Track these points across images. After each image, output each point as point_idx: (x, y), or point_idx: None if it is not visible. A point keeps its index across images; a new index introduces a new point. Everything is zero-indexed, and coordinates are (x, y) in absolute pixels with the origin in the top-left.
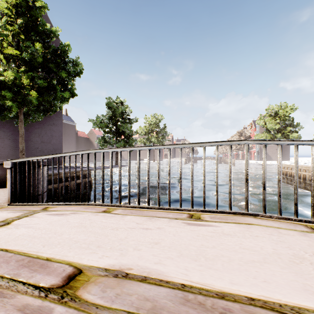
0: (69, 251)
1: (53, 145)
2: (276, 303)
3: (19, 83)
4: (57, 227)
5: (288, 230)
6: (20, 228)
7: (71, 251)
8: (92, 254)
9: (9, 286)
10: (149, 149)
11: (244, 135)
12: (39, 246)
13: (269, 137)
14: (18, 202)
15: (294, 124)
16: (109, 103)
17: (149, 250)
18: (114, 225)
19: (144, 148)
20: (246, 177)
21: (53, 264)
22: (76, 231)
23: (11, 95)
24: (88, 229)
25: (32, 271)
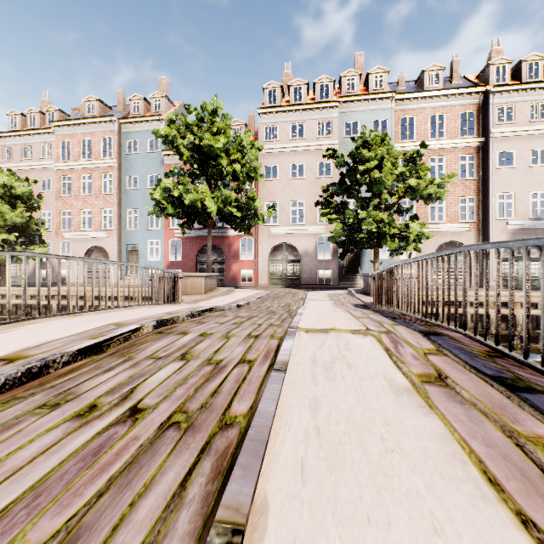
0: None
1: None
2: (101, 326)
3: None
4: None
5: (67, 318)
6: None
7: None
8: None
9: None
10: None
11: None
12: None
13: None
14: None
15: None
16: None
17: (15, 343)
18: None
19: None
20: (25, 286)
21: None
22: None
23: None
24: None
25: None
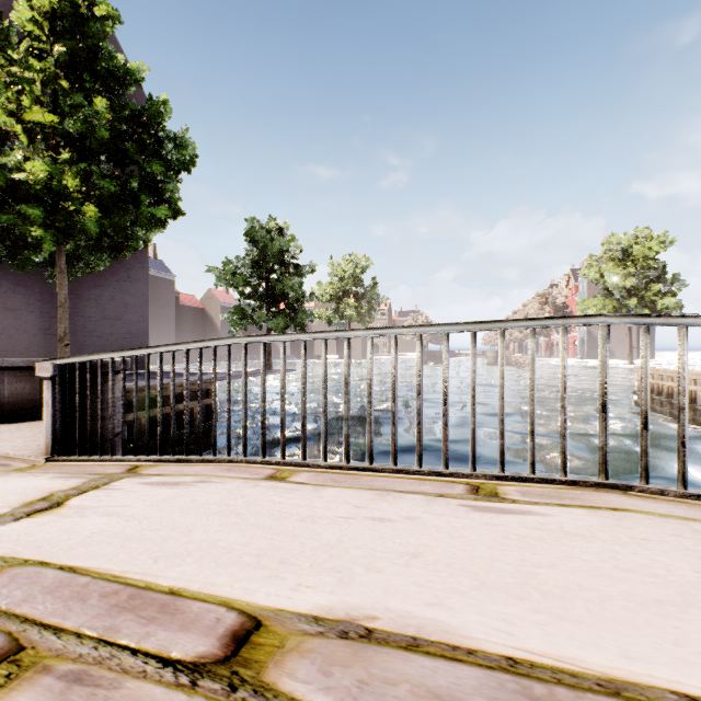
0: (218, 572)
1: (129, 325)
2: None
3: (59, 186)
4: (174, 515)
5: None
6: (90, 517)
7: (223, 574)
8: (274, 580)
9: (100, 657)
10: (373, 336)
11: (552, 302)
12: (143, 559)
13: (611, 305)
14: (69, 454)
15: (668, 278)
16: (252, 232)
17: (404, 573)
18: (303, 511)
19: (362, 333)
20: (601, 401)
21: (189, 604)
22: (221, 524)
23: (40, 214)
24: (246, 519)
25: (145, 620)
